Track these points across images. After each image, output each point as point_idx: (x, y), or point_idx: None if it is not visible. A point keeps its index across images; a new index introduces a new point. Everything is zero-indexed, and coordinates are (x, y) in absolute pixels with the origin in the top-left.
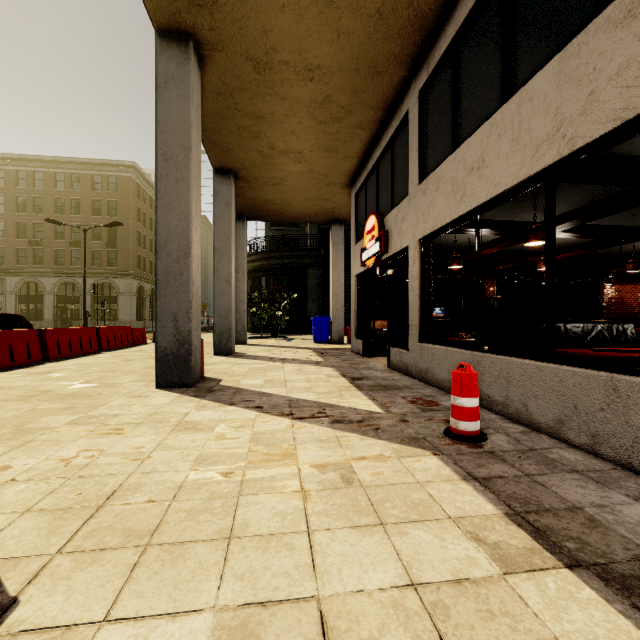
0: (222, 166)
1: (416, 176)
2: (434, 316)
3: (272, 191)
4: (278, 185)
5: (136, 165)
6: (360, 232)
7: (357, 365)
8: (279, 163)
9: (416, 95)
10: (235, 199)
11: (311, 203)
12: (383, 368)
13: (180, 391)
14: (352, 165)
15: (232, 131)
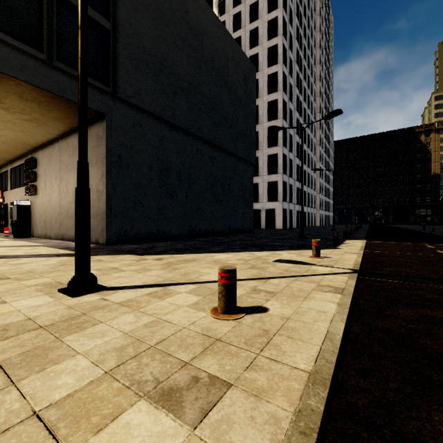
0: None
1: (10, 187)
2: None
3: None
4: None
5: None
6: None
7: None
8: None
9: (10, 169)
10: None
11: None
12: (2, 234)
13: None
14: None
15: None
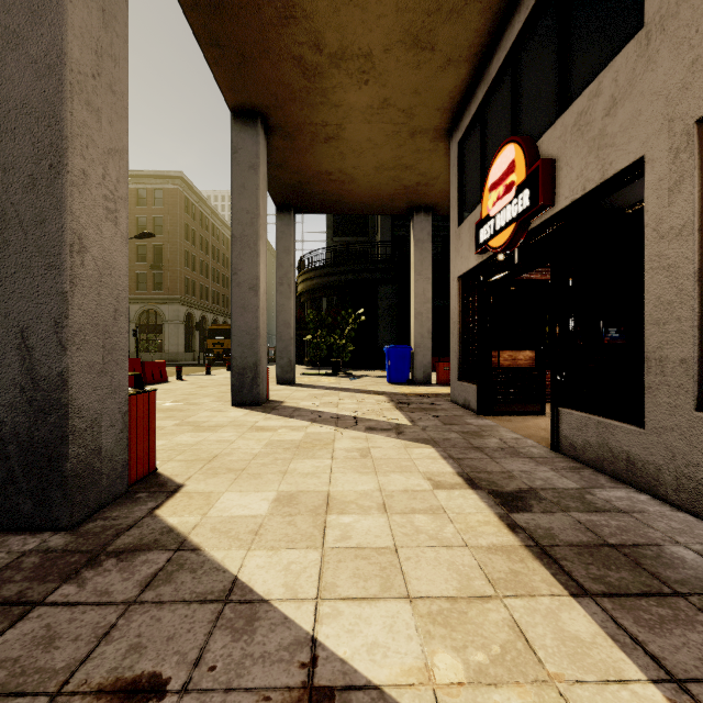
0: (242, 103)
1: None
2: (606, 343)
3: (325, 154)
4: (334, 141)
5: (183, 175)
6: (468, 202)
7: (480, 439)
8: (332, 88)
9: None
10: (273, 174)
11: (384, 176)
12: (543, 451)
13: (5, 557)
14: (457, 82)
15: (243, 5)
